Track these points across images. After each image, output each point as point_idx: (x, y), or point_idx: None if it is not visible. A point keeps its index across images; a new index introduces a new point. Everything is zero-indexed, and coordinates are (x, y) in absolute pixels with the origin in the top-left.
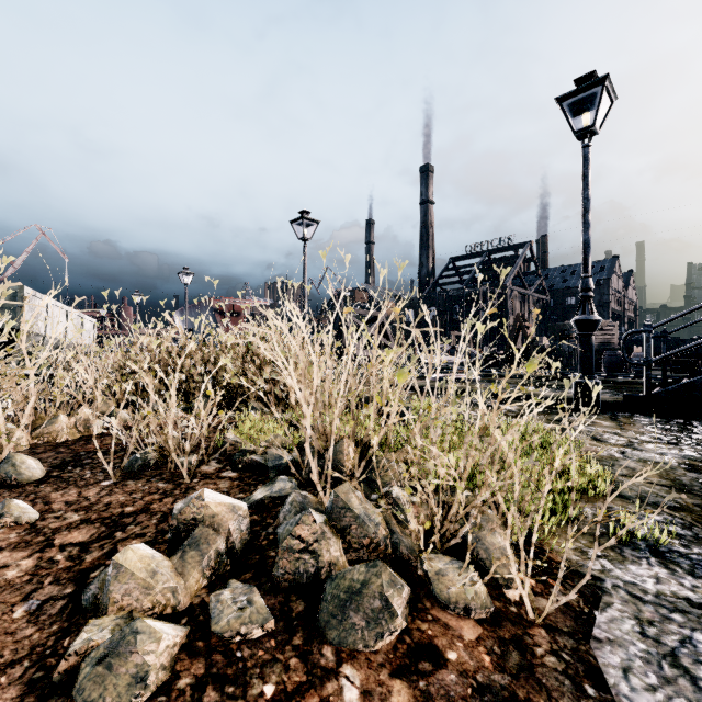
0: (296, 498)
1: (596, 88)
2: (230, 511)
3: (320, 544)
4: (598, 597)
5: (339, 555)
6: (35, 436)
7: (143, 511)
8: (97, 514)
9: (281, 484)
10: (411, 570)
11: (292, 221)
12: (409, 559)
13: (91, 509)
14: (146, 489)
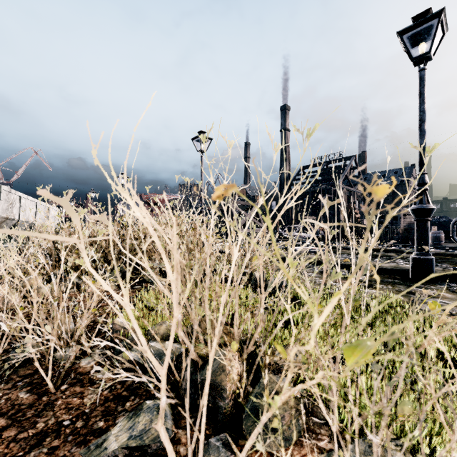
0: None
1: (431, 22)
2: None
3: None
4: None
5: None
6: None
7: None
8: None
9: (146, 418)
10: None
11: (193, 138)
12: None
13: None
14: None
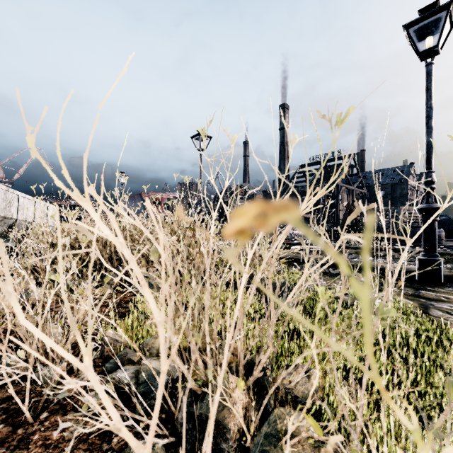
0: None
1: (439, 14)
2: None
3: None
4: None
5: None
6: None
7: None
8: None
9: None
10: None
11: (192, 136)
12: None
13: None
14: None
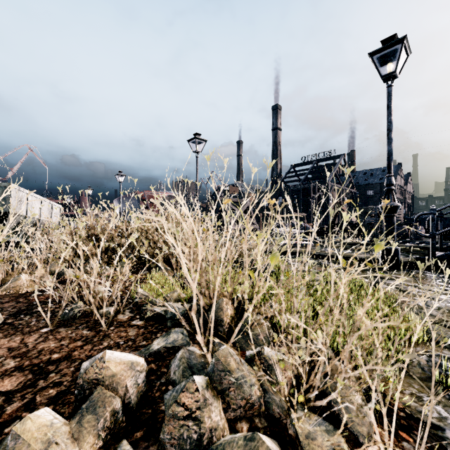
0: (184, 354)
1: (397, 46)
2: (129, 369)
3: (202, 411)
4: (444, 449)
5: (219, 419)
6: (4, 289)
7: (65, 358)
8: (29, 361)
9: (174, 335)
10: (282, 427)
11: (188, 140)
12: (280, 417)
13: (26, 356)
14: (73, 336)
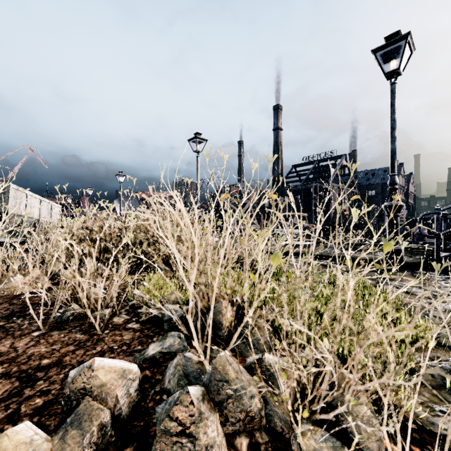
0: (180, 361)
1: (400, 42)
2: (120, 377)
3: (197, 427)
4: None
5: (216, 435)
6: None
7: (55, 364)
8: (17, 367)
9: (171, 340)
10: (285, 442)
11: (189, 139)
12: (283, 431)
13: (14, 361)
14: (65, 340)
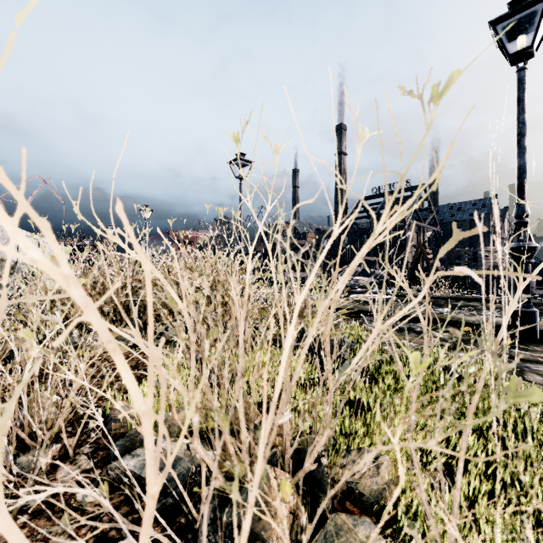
0: None
1: (534, 7)
2: None
3: None
4: None
5: None
6: None
7: None
8: None
9: None
10: None
11: (229, 161)
12: None
13: None
14: None
